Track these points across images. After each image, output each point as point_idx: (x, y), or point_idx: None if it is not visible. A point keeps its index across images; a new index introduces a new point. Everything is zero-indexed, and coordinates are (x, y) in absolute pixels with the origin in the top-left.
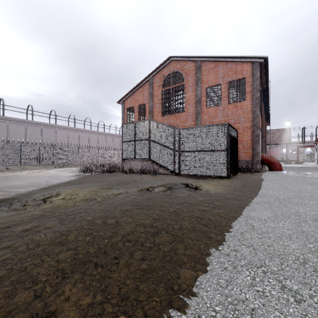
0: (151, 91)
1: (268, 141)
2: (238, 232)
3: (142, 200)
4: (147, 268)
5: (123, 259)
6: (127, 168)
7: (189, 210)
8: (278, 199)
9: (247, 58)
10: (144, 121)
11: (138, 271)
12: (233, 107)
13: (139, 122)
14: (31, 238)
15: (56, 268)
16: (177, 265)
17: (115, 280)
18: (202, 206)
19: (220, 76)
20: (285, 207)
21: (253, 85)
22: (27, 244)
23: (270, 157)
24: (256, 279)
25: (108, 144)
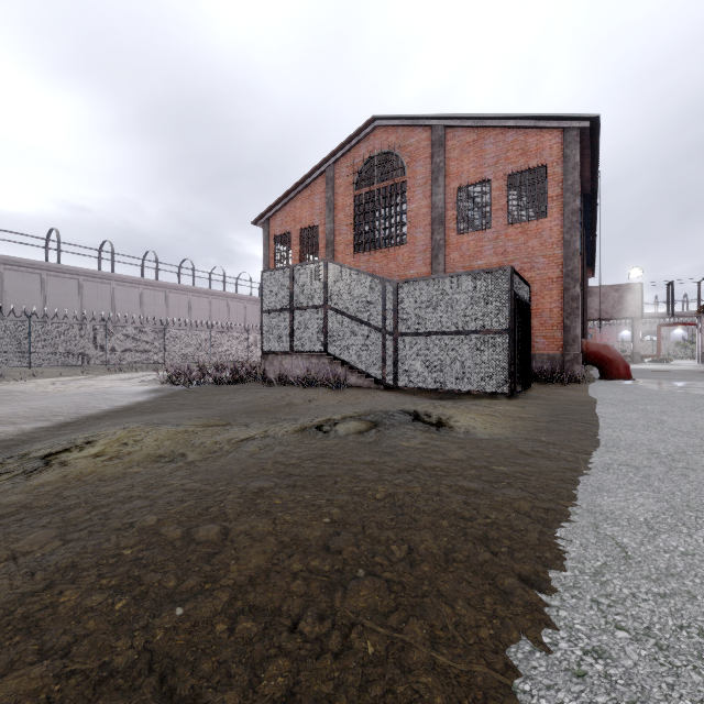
0: (330, 196)
1: (592, 313)
2: (586, 572)
3: (303, 459)
4: None
5: (222, 703)
6: (274, 374)
7: (430, 492)
8: (655, 457)
9: (552, 119)
10: (314, 264)
11: None
12: (518, 233)
13: (301, 266)
14: None
15: None
16: None
17: None
18: (464, 477)
19: (488, 161)
20: (687, 482)
21: (566, 181)
22: None
23: (604, 347)
24: None
25: (234, 320)
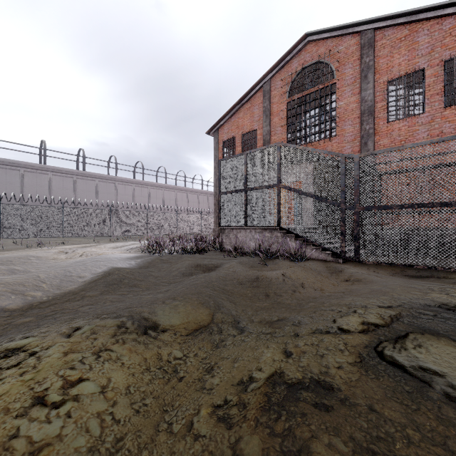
0: (266, 105)
1: None
2: None
3: None
4: None
5: None
6: (229, 245)
7: None
8: None
9: None
10: (267, 148)
11: None
12: None
13: (255, 152)
14: None
15: None
16: None
17: None
18: None
19: (422, 51)
20: None
21: None
22: None
23: None
24: None
25: (191, 206)
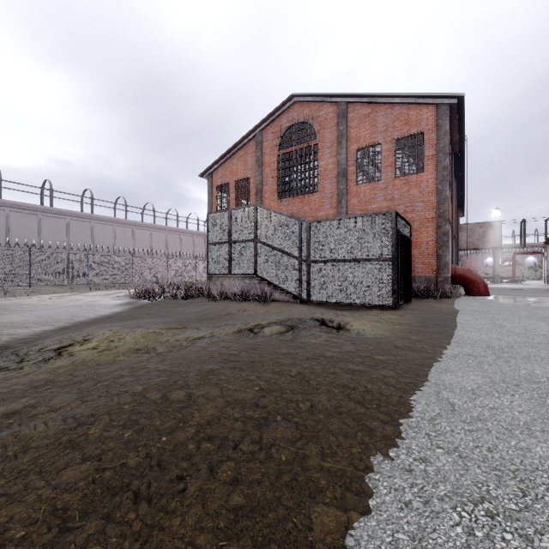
0: (259, 155)
1: (462, 244)
2: (425, 418)
3: (240, 351)
4: (243, 504)
5: (196, 482)
6: (216, 291)
7: (328, 372)
8: (490, 350)
9: (428, 97)
10: (247, 208)
11: (224, 512)
12: (402, 184)
13: (237, 210)
14: (15, 432)
15: (52, 504)
16: (306, 496)
17: (172, 537)
18: (353, 363)
19: (380, 129)
20: (507, 366)
21: (438, 144)
22: (5, 446)
23: (468, 271)
24: (475, 535)
25: (185, 249)
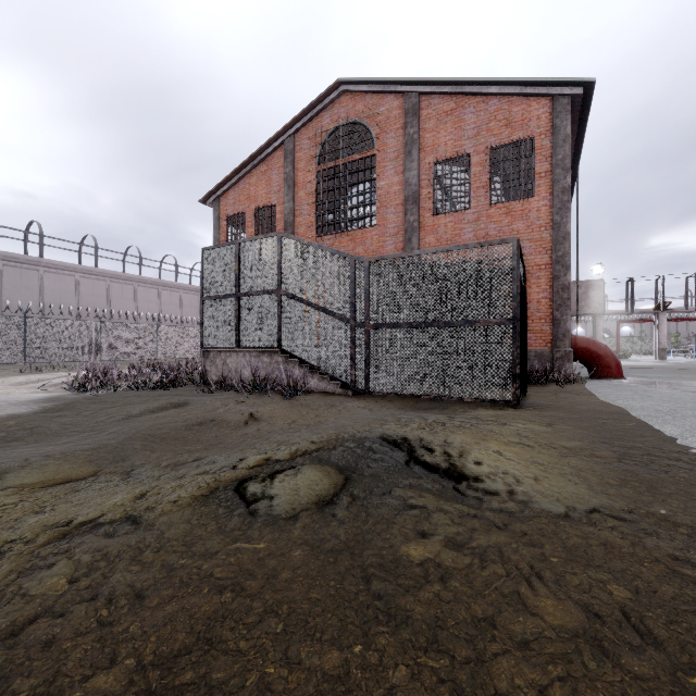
0: (289, 171)
1: None
2: None
3: (142, 666)
4: None
5: None
6: (216, 375)
7: None
8: None
9: (540, 85)
10: (265, 238)
11: None
12: (502, 214)
13: (250, 242)
14: None
15: None
16: None
17: None
18: None
19: (468, 133)
20: None
21: (555, 155)
22: None
23: (594, 343)
24: None
25: (187, 313)
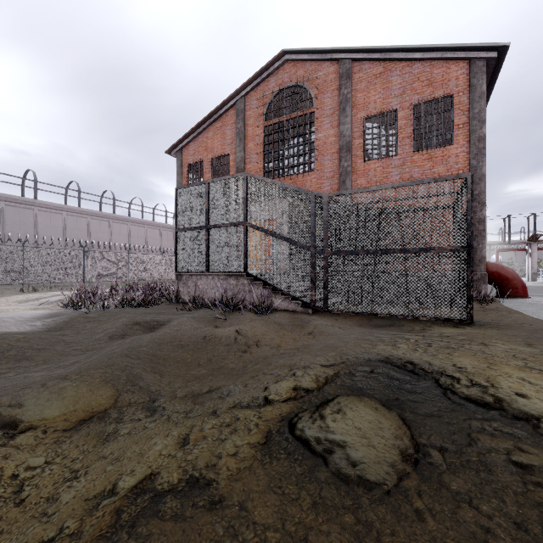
0: (240, 127)
1: None
2: None
3: None
4: None
5: None
6: (188, 295)
7: None
8: None
9: (459, 50)
10: (232, 178)
11: None
12: (424, 159)
13: (218, 181)
14: None
15: None
16: None
17: None
18: None
19: (395, 92)
20: None
21: (472, 109)
22: None
23: (502, 268)
24: None
25: (151, 244)
